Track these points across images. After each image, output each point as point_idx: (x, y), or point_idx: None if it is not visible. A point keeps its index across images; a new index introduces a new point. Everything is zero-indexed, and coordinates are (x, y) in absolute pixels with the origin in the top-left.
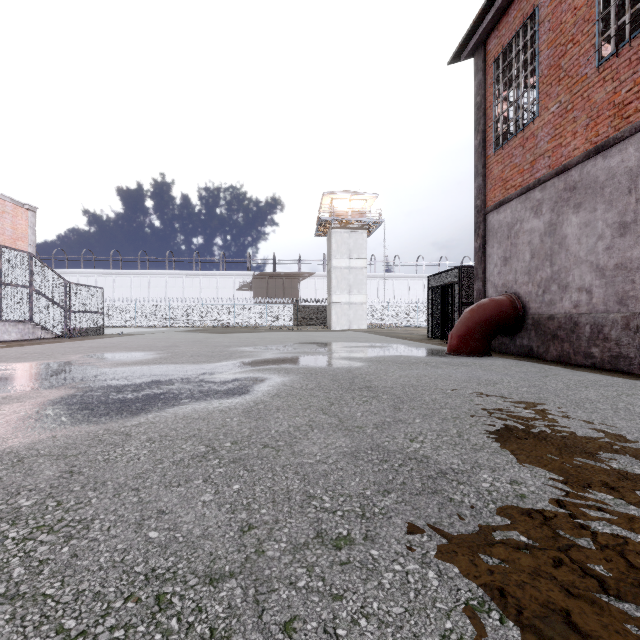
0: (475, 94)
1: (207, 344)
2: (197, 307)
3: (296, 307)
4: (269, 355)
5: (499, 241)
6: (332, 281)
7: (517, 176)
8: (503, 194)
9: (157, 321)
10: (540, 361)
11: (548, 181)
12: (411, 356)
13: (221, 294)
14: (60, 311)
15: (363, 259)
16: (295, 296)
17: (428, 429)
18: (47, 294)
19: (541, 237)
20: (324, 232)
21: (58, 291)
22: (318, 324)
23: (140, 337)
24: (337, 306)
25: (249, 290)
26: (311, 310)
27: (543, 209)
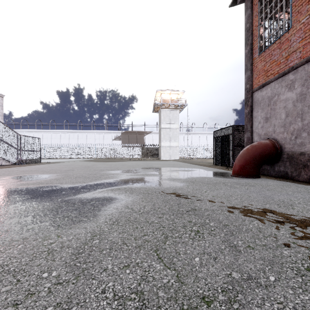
0: (245, 23)
1: (91, 169)
2: (93, 148)
3: (143, 148)
4: (123, 177)
5: (262, 108)
6: (161, 135)
7: (275, 67)
8: (265, 79)
9: (72, 155)
10: (295, 181)
11: (299, 67)
12: (211, 177)
13: (105, 142)
14: (14, 150)
15: (177, 124)
16: (142, 143)
17: (303, 308)
18: (6, 141)
19: (294, 103)
20: (157, 110)
21: (13, 139)
22: (154, 157)
23: (58, 164)
24: (163, 148)
25: (119, 140)
26: (150, 150)
27: (295, 85)
